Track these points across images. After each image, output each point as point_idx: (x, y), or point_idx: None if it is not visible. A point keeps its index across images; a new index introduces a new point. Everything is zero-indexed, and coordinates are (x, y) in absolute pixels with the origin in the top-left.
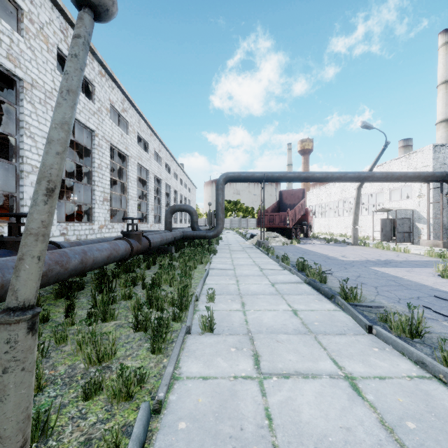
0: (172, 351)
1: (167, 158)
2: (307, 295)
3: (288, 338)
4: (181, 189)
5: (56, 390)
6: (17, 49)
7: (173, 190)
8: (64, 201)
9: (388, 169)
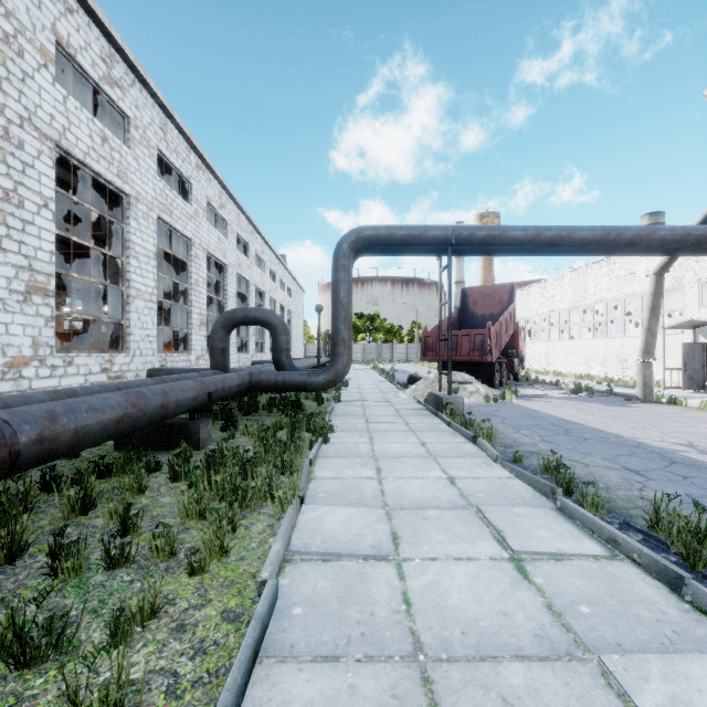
0: None
1: (241, 225)
2: None
3: None
4: (273, 289)
5: None
6: None
7: (258, 291)
8: None
9: None
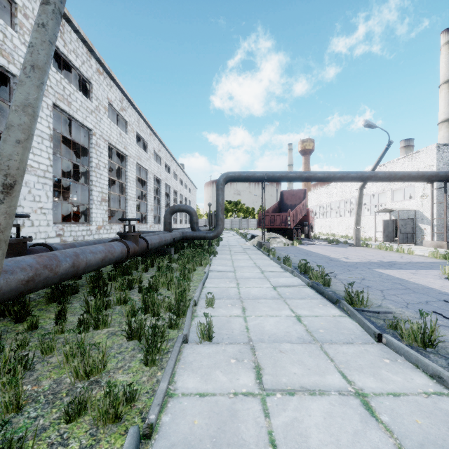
0: (167, 364)
1: (167, 158)
2: (311, 299)
3: (292, 348)
4: (181, 189)
5: (37, 409)
6: (10, 44)
7: (173, 191)
8: (61, 201)
9: (390, 169)
